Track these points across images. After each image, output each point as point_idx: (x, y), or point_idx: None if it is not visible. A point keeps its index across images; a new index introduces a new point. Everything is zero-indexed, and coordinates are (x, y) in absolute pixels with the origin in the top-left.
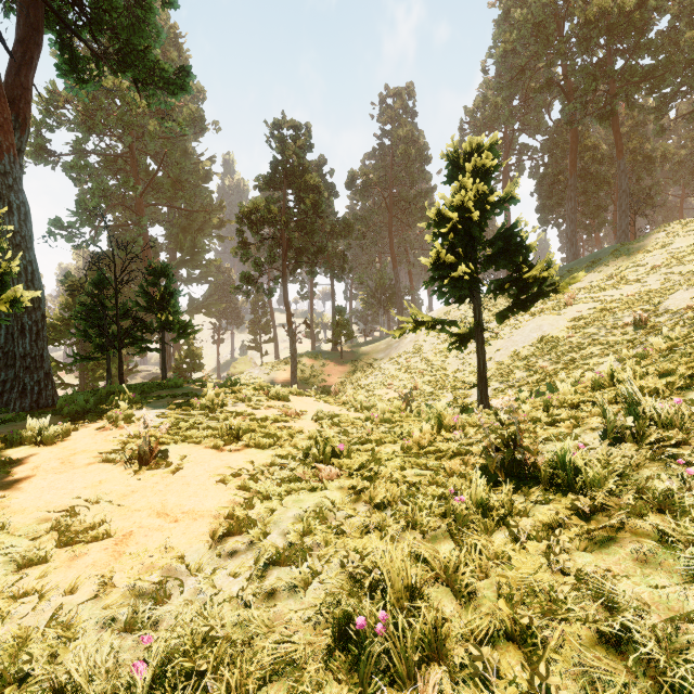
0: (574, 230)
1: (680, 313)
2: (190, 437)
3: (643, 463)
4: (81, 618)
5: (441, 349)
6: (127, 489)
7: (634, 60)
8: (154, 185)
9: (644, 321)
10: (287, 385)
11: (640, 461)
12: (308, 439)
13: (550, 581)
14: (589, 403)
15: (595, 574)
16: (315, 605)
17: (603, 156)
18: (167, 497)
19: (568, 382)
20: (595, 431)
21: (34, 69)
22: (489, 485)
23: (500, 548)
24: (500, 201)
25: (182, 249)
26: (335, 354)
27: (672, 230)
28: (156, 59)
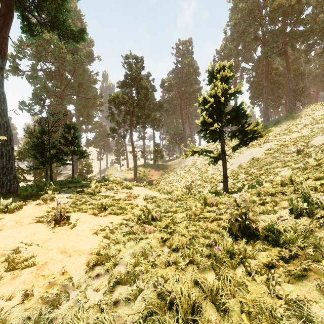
0: (267, 107)
1: (319, 147)
2: (81, 209)
3: (315, 229)
4: (12, 316)
5: (205, 163)
6: (47, 237)
7: (295, 27)
8: (69, 86)
9: (302, 150)
10: (132, 180)
11: (313, 228)
12: (140, 210)
13: (271, 303)
14: (280, 193)
15: (296, 298)
16: (139, 311)
17: (280, 73)
18: (67, 242)
19: (266, 180)
20: (285, 208)
21: (9, 29)
22: (233, 240)
23: (241, 279)
24: (234, 93)
25: (83, 116)
26: (155, 165)
27: (313, 107)
28: (69, 25)
